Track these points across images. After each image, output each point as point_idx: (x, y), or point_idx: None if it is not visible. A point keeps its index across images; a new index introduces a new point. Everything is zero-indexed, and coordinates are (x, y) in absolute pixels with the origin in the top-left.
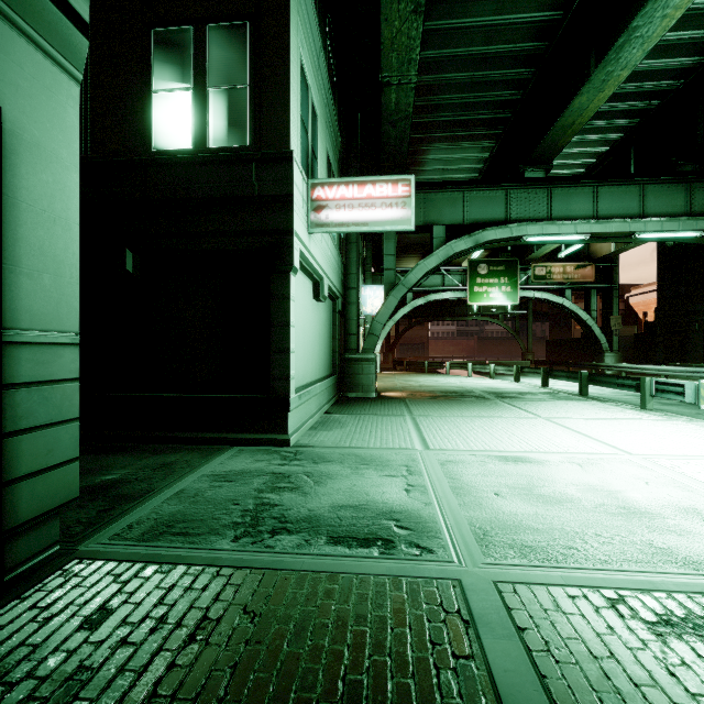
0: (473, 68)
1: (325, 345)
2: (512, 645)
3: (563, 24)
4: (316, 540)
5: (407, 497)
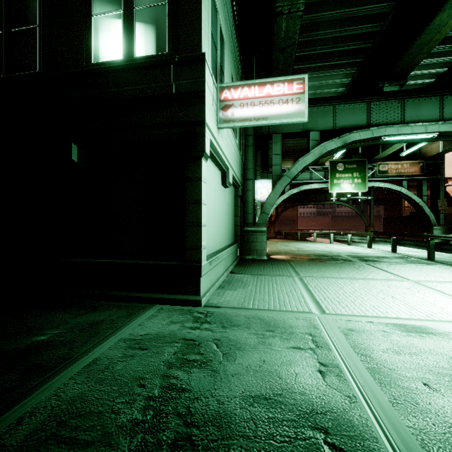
0: (344, 6)
1: (229, 221)
2: None
3: None
4: None
5: (324, 385)
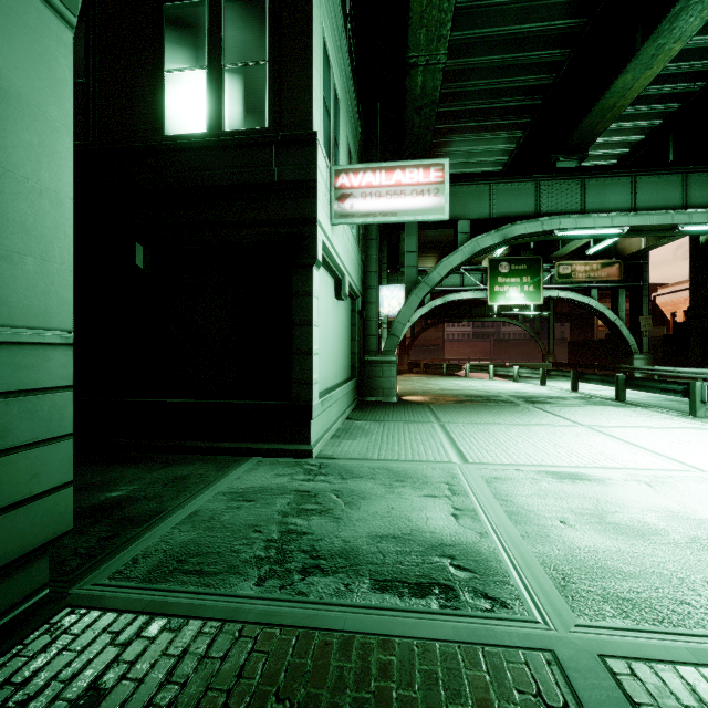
0: (503, 50)
1: (344, 347)
2: None
3: None
4: (357, 585)
5: (457, 525)
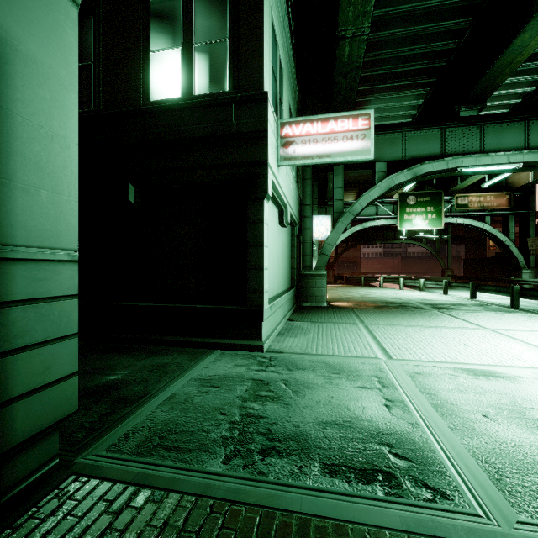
0: (415, 23)
1: (286, 263)
2: None
3: None
4: (309, 467)
5: (390, 415)
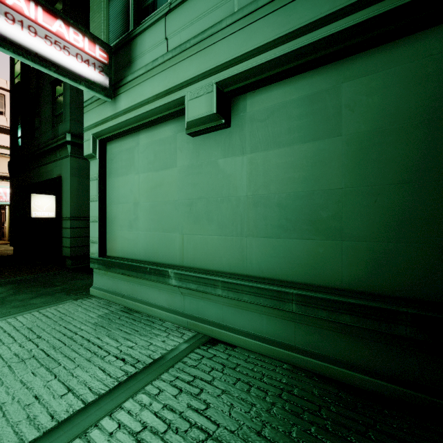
0: None
1: (317, 204)
2: None
3: None
4: None
5: None
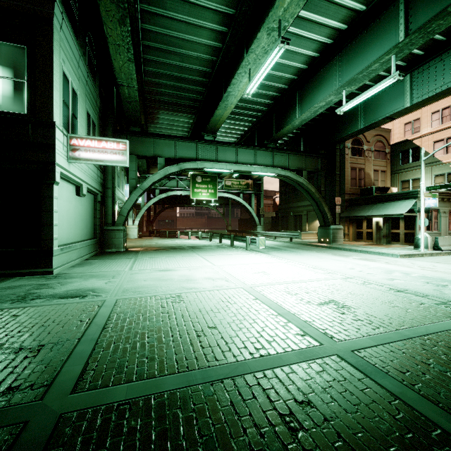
0: (175, 81)
1: (87, 222)
2: (109, 308)
3: (213, 75)
4: (53, 299)
5: (104, 285)
